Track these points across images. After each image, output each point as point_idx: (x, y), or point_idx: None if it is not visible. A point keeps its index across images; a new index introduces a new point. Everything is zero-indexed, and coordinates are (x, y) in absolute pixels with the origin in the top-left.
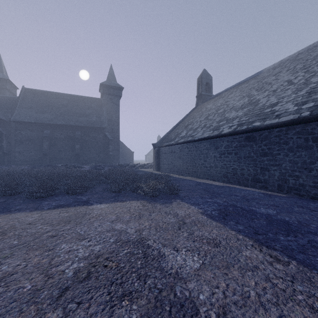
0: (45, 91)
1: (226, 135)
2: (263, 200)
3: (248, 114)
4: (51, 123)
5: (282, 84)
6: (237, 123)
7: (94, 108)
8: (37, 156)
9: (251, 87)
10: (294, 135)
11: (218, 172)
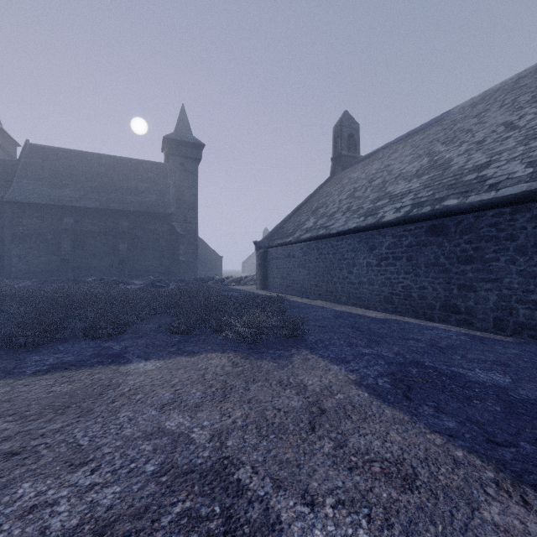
0: (66, 149)
1: (391, 225)
2: (472, 350)
3: (431, 185)
4: (76, 206)
5: (495, 130)
6: (411, 202)
7: (152, 180)
8: (50, 263)
9: (433, 138)
10: (529, 223)
11: (375, 293)
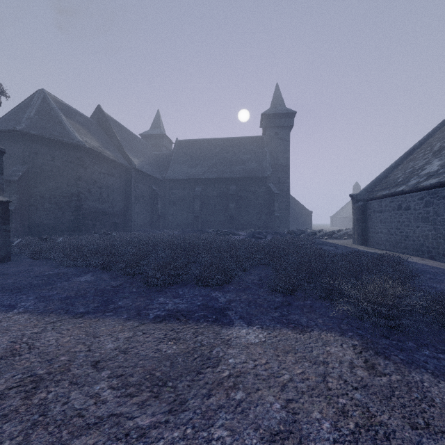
0: (197, 139)
1: None
2: None
3: None
4: (202, 178)
5: None
6: None
7: (253, 151)
8: (188, 219)
9: None
10: None
11: None
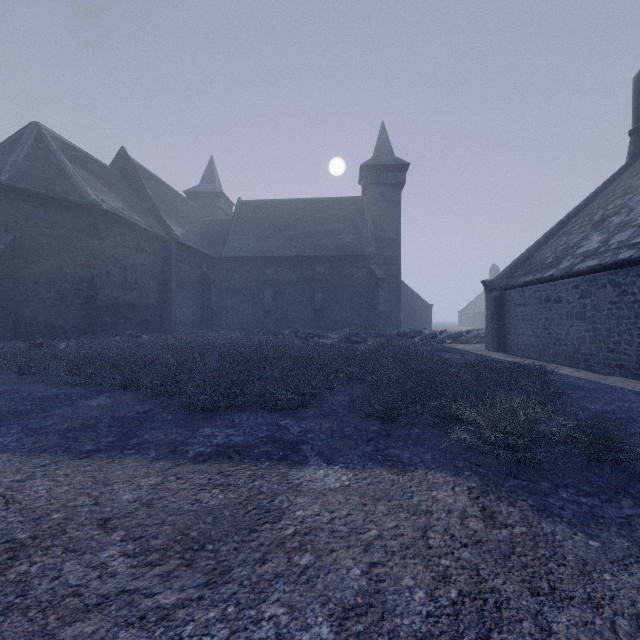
0: (269, 200)
1: None
2: None
3: None
4: (276, 256)
5: None
6: None
7: (348, 218)
8: (256, 315)
9: None
10: None
11: None
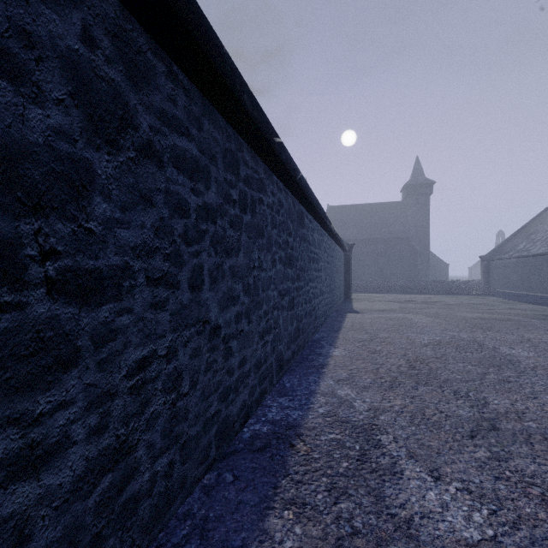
0: (345, 205)
1: None
2: None
3: None
4: (355, 239)
5: None
6: None
7: (396, 215)
8: None
9: None
10: None
11: None
